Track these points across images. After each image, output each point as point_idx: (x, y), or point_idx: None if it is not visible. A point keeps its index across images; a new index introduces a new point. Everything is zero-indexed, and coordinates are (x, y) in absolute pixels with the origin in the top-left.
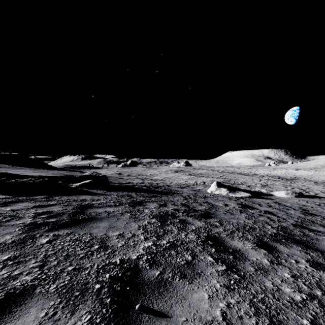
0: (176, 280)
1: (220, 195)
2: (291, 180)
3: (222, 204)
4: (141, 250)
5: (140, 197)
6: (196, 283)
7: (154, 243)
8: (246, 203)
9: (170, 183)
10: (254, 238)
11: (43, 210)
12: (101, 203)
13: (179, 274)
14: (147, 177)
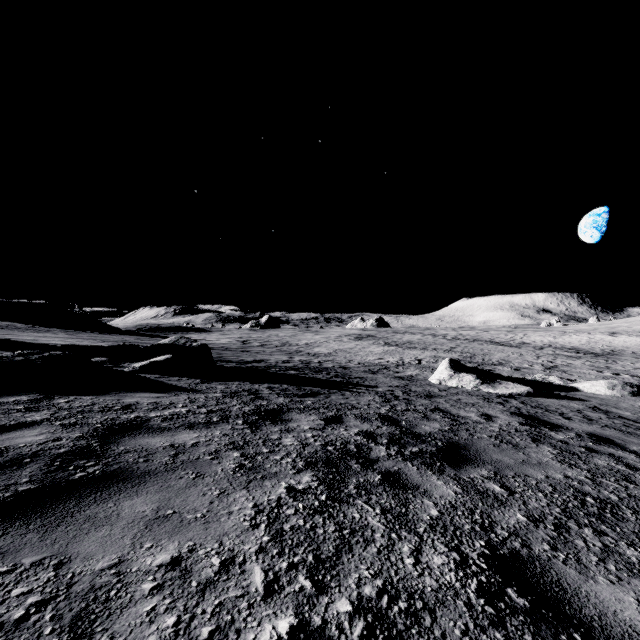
0: None
1: (461, 389)
2: (606, 356)
3: (477, 416)
4: None
5: (279, 398)
6: None
7: (302, 619)
8: (530, 411)
9: (347, 361)
10: None
11: None
12: (173, 416)
13: None
14: (298, 350)
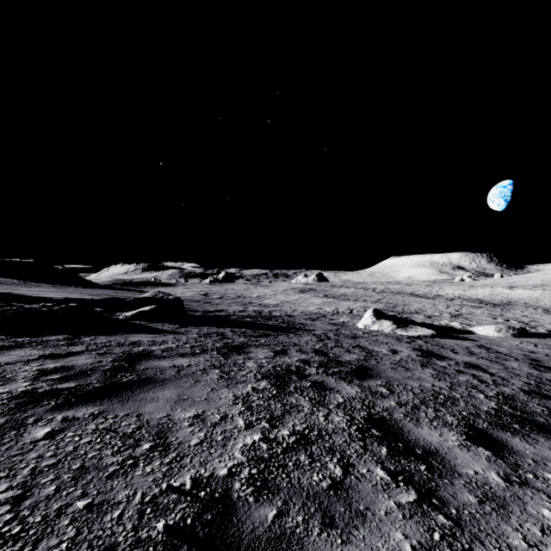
0: (314, 534)
1: (381, 332)
2: (502, 306)
3: (387, 351)
4: (239, 454)
5: (240, 338)
6: (358, 542)
7: (265, 436)
8: (429, 348)
9: (292, 310)
10: (459, 422)
11: (55, 365)
12: (168, 349)
13: (318, 516)
14: (252, 301)
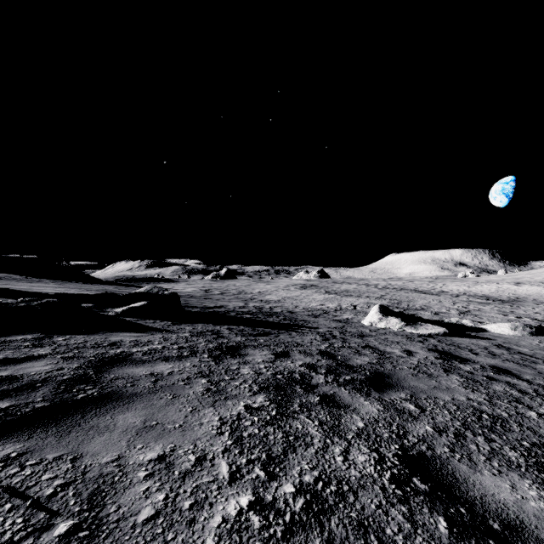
0: None
1: (389, 330)
2: (511, 303)
3: (401, 352)
4: (213, 542)
5: (237, 337)
6: None
7: (258, 497)
8: (445, 348)
9: (293, 306)
10: (526, 461)
11: None
12: (151, 351)
13: None
14: (253, 297)
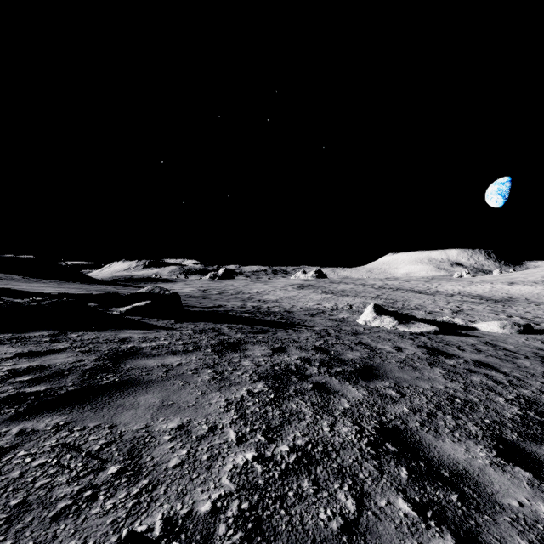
0: None
1: (382, 328)
2: (504, 302)
3: (391, 348)
4: (227, 479)
5: (237, 334)
6: None
7: (260, 453)
8: (434, 344)
9: (291, 306)
10: (484, 433)
11: (30, 365)
12: (159, 346)
13: None
14: (251, 297)
